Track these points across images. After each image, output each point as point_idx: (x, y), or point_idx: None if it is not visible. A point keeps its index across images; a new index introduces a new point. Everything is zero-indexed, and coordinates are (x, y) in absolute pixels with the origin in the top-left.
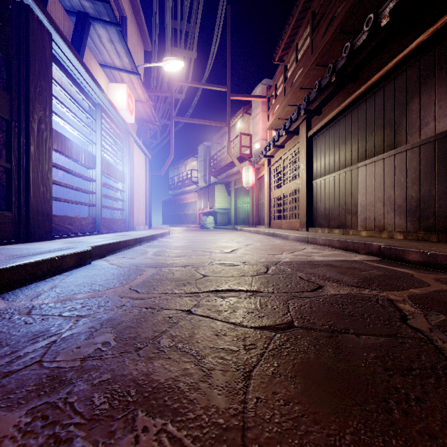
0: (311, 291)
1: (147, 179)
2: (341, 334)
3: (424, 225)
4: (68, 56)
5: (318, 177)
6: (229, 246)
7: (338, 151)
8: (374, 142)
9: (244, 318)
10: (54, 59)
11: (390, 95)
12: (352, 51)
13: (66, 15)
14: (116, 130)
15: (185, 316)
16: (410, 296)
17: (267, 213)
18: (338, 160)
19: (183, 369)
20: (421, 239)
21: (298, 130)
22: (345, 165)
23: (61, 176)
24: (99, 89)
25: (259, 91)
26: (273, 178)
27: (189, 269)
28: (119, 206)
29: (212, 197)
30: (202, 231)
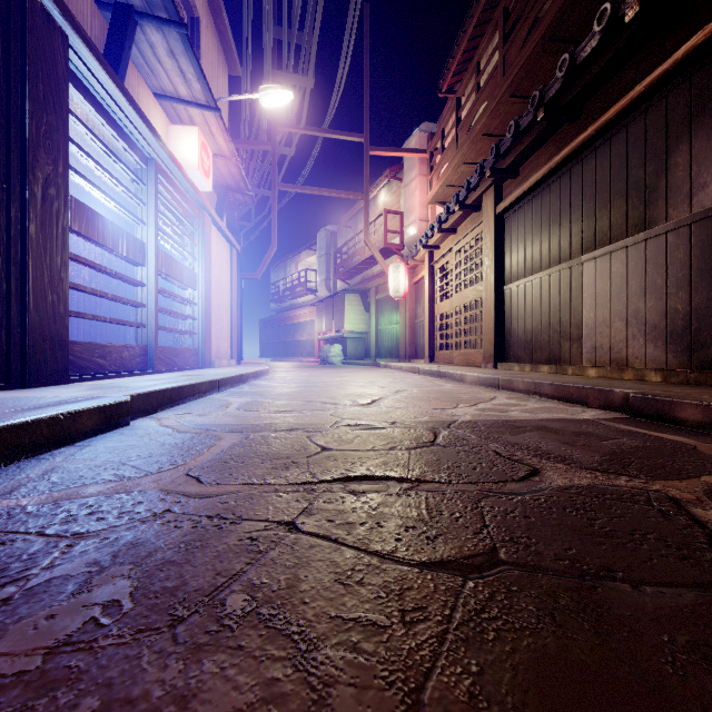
0: (519, 480)
1: (233, 284)
2: (601, 583)
3: (699, 358)
4: (98, 76)
5: (513, 280)
6: (367, 393)
7: (547, 237)
8: (610, 220)
9: (398, 540)
10: (73, 80)
11: (638, 140)
12: (573, 67)
13: (95, 9)
14: (181, 203)
15: (283, 537)
16: (708, 491)
17: (428, 339)
18: (547, 252)
19: (267, 683)
20: (694, 383)
21: (480, 204)
22: (559, 260)
23: (95, 279)
24: (152, 132)
25: (415, 142)
26: (438, 282)
27: (298, 435)
28: (186, 327)
29: (340, 313)
30: (323, 368)
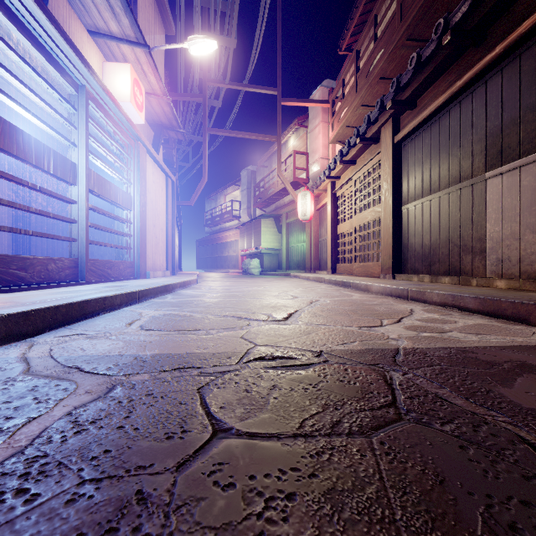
0: None
1: (168, 208)
2: None
3: None
4: None
5: (410, 201)
6: (282, 304)
7: (446, 159)
8: (520, 135)
9: None
10: None
11: None
12: None
13: None
14: (116, 133)
15: None
16: None
17: (330, 254)
18: (446, 172)
19: None
20: None
21: (378, 137)
22: (460, 179)
23: (53, 204)
24: (78, 57)
25: (319, 95)
26: (339, 207)
27: (188, 383)
28: (124, 243)
29: (258, 234)
30: (244, 278)
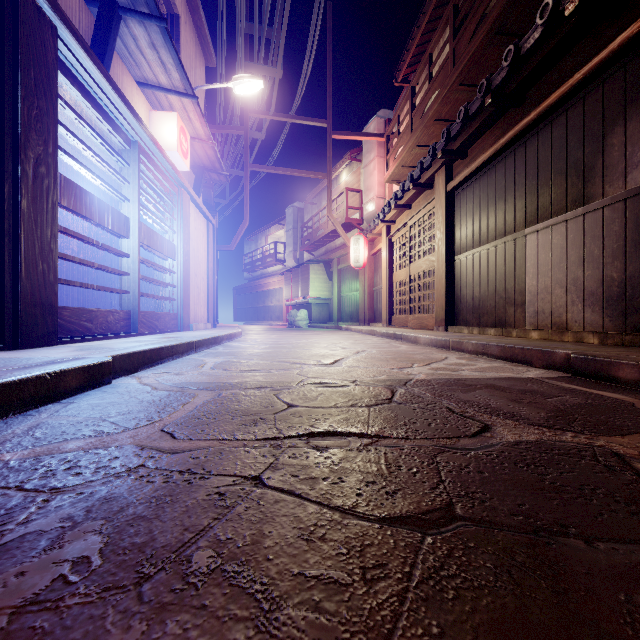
0: (472, 436)
1: (209, 255)
2: (555, 539)
3: (633, 322)
4: (85, 65)
5: (462, 251)
6: (330, 354)
7: (494, 212)
8: (551, 196)
9: (359, 495)
10: (62, 69)
11: (577, 123)
12: (517, 58)
13: (82, 4)
14: (162, 182)
15: (249, 492)
16: None
17: (385, 305)
18: (494, 225)
19: None
20: (629, 345)
21: (432, 182)
22: (504, 233)
23: (84, 250)
24: (135, 117)
25: (374, 127)
26: (394, 253)
27: (266, 393)
28: (167, 294)
29: (306, 281)
30: (290, 331)
